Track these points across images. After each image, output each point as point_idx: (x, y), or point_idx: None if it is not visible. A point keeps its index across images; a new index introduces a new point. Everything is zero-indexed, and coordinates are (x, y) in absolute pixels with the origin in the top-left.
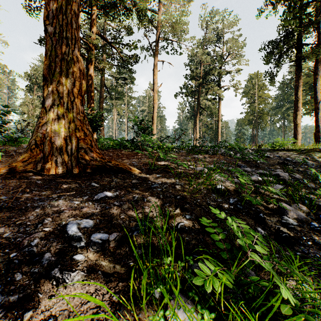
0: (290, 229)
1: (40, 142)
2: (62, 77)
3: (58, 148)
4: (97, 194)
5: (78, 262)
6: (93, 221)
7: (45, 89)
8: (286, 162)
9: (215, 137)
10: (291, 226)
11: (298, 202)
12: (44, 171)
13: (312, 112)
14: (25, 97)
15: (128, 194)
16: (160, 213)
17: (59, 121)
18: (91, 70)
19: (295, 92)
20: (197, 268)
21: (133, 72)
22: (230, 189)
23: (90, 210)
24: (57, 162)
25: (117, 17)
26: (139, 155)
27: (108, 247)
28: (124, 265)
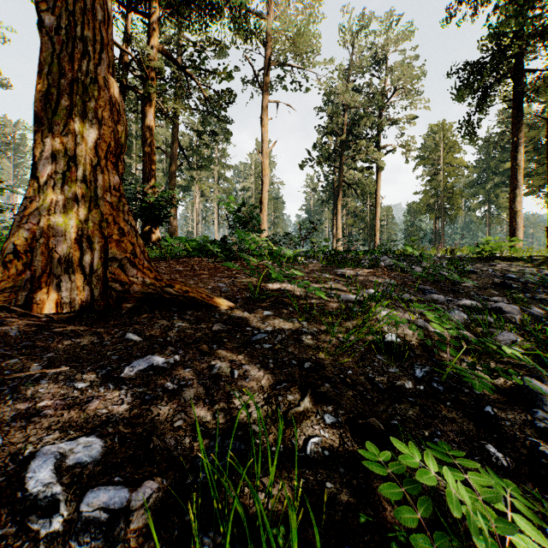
0: None
1: (26, 248)
2: (74, 117)
3: (63, 260)
4: (130, 362)
5: None
6: (102, 443)
7: (38, 140)
8: (509, 282)
9: (370, 234)
10: None
11: None
12: (33, 307)
13: (539, 191)
14: None
15: (200, 359)
16: (266, 410)
17: (67, 206)
18: (151, 116)
19: (512, 155)
20: None
21: (227, 122)
22: (411, 343)
23: (106, 408)
24: (60, 289)
25: (196, 22)
26: (233, 270)
27: (125, 531)
28: None
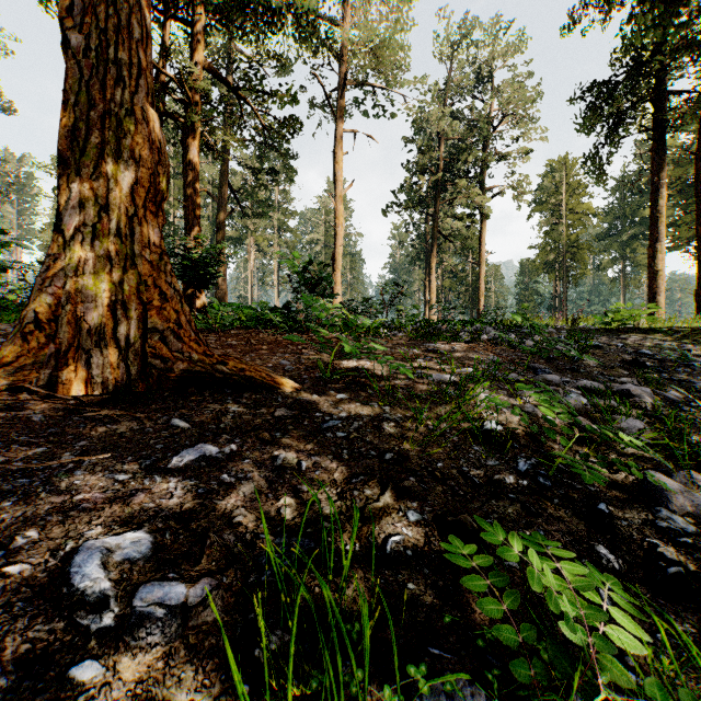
0: (683, 548)
1: (49, 317)
2: (107, 157)
3: (93, 332)
4: (179, 451)
5: (82, 692)
6: (152, 539)
7: (62, 185)
8: (642, 359)
9: (472, 299)
10: (685, 541)
11: (686, 464)
12: (58, 388)
13: (687, 245)
14: (53, 211)
15: (260, 449)
16: (339, 506)
17: (98, 265)
18: (194, 150)
19: (651, 200)
20: (440, 697)
21: (290, 156)
22: (516, 432)
23: (153, 502)
24: (90, 366)
25: (252, 31)
26: (298, 344)
27: (183, 628)
28: (223, 694)
